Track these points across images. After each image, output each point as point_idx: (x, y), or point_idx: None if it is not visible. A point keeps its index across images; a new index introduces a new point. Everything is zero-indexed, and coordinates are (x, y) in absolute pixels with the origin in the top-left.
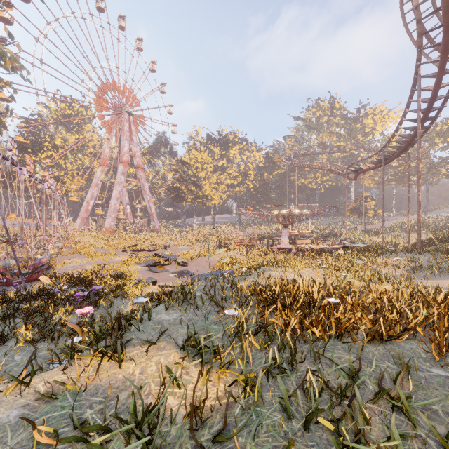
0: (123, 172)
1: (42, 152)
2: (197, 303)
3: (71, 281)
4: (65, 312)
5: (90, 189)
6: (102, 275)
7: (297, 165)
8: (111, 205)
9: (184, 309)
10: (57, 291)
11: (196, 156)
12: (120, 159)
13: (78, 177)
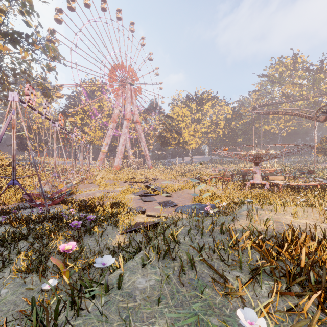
0: (127, 126)
1: (77, 115)
2: (182, 255)
3: (81, 206)
4: (65, 237)
5: (106, 138)
6: (105, 202)
7: (263, 113)
8: (119, 150)
9: (165, 266)
10: (65, 216)
11: (178, 111)
12: (124, 117)
13: (98, 131)
